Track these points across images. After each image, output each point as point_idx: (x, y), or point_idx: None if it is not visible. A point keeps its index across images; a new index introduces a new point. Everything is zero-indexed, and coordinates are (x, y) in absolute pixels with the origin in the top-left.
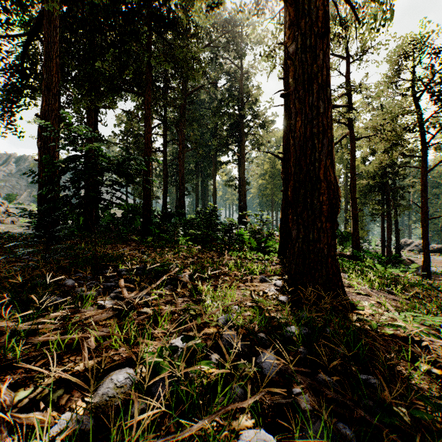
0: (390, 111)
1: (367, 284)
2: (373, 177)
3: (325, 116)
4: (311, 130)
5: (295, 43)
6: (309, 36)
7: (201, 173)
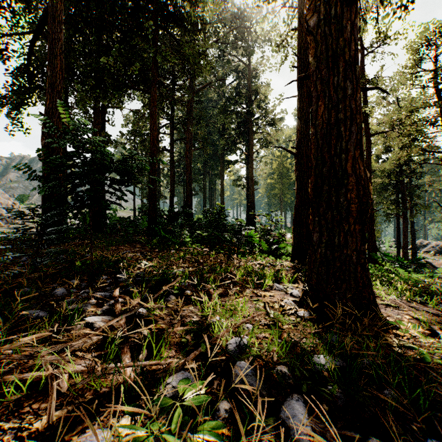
0: (408, 105)
1: (395, 294)
2: (387, 175)
3: (353, 98)
4: (337, 115)
5: (317, 15)
6: (333, 6)
7: (208, 172)
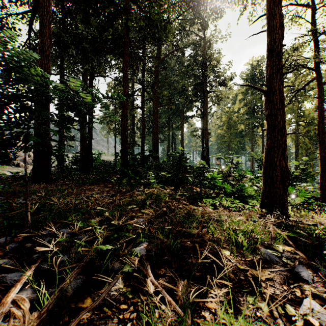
0: None
1: None
2: None
3: None
4: None
5: None
6: None
7: (171, 125)
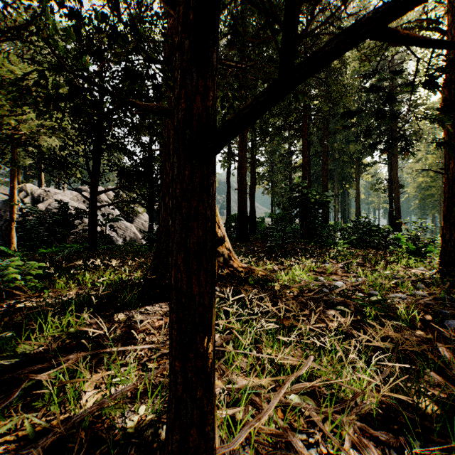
0: None
1: None
2: None
3: None
4: None
5: None
6: None
7: None
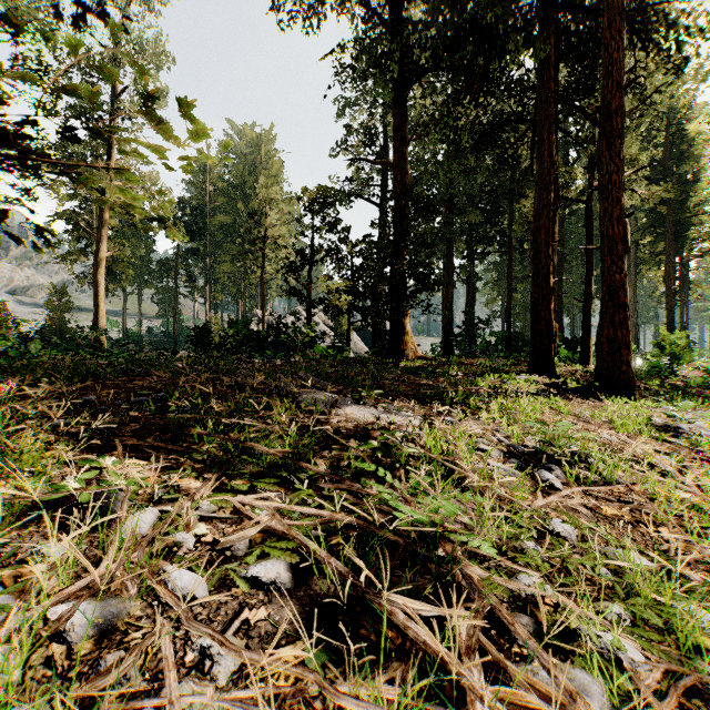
0: None
1: None
2: None
3: None
4: None
5: None
6: None
7: None
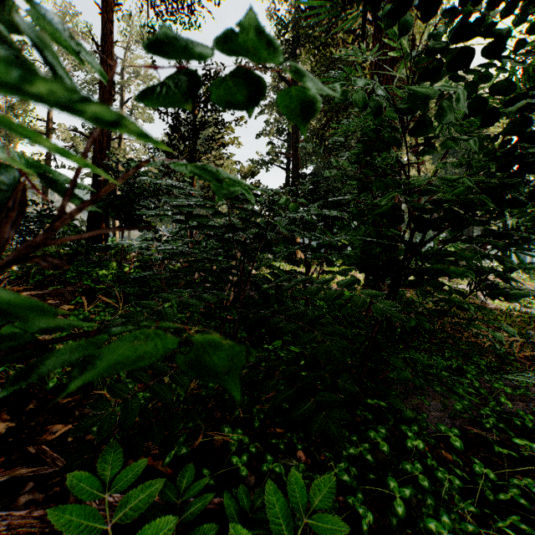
0: None
1: None
2: None
3: None
4: None
5: None
6: None
7: None
